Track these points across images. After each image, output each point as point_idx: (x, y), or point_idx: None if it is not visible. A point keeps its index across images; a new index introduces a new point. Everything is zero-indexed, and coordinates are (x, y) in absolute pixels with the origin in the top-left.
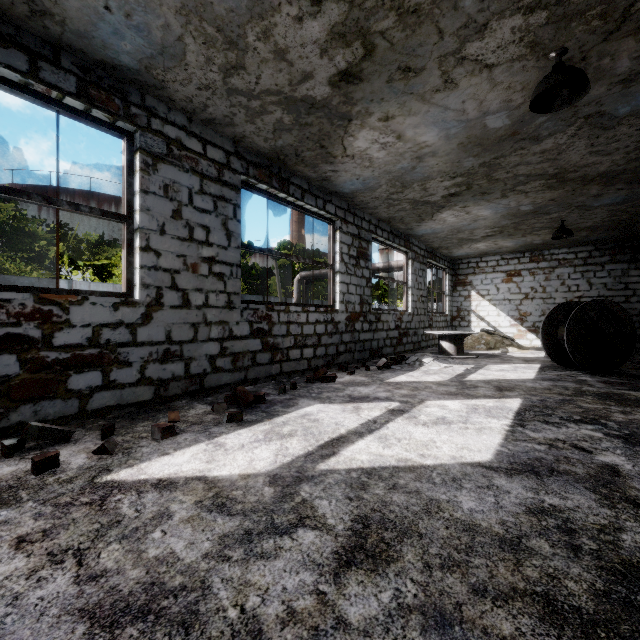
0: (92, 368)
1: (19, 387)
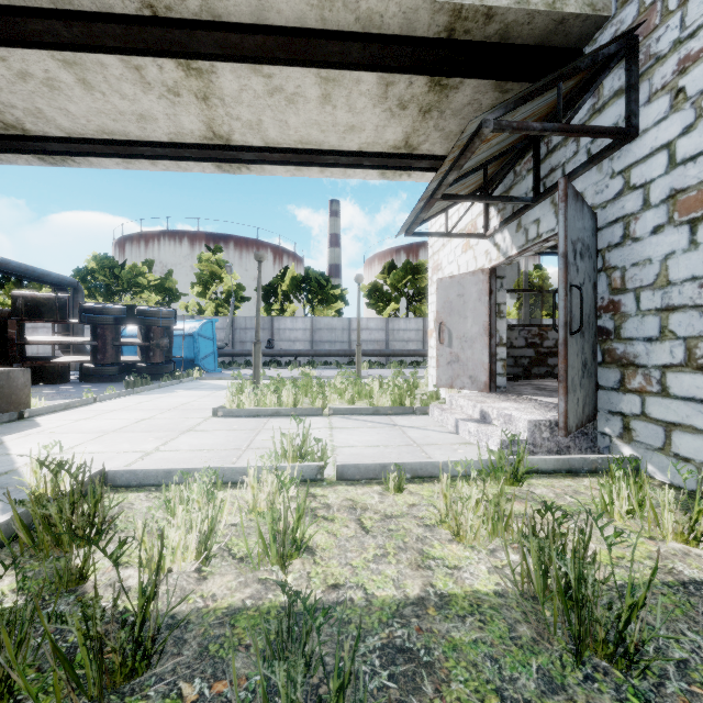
0: (555, 356)
1: (534, 361)
